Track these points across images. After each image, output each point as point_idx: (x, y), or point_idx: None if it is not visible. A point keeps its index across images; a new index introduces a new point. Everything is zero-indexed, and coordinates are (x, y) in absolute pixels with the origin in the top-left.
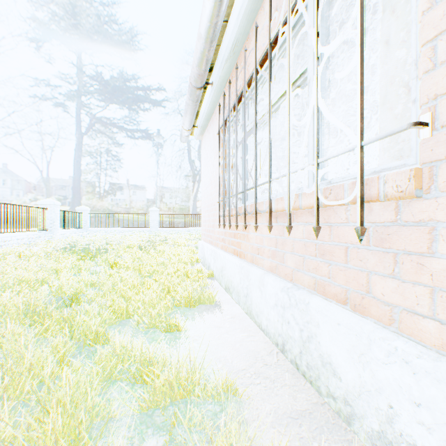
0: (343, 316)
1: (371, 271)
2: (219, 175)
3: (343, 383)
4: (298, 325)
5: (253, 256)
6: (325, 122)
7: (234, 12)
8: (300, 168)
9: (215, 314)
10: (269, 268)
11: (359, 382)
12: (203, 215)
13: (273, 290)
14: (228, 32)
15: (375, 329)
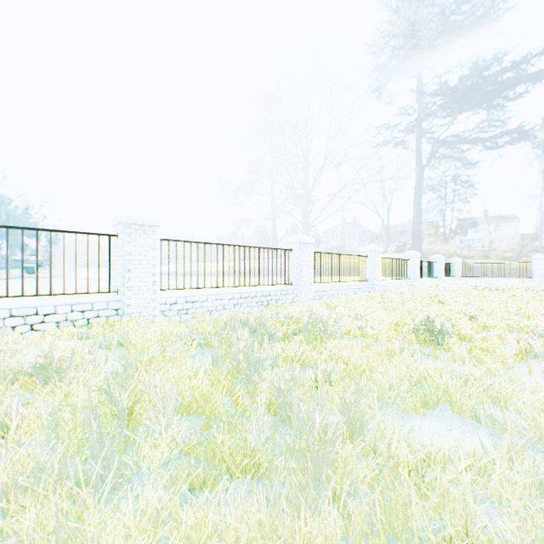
0: None
1: None
2: None
3: None
4: None
5: None
6: None
7: None
8: None
9: None
10: None
11: None
12: None
13: None
14: None
15: None
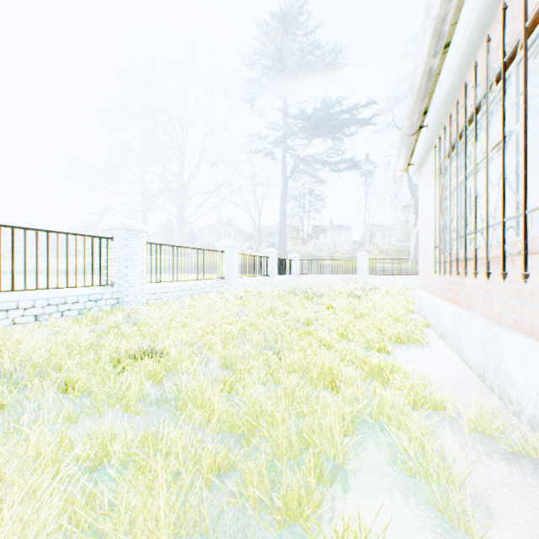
0: (517, 340)
1: None
2: (435, 219)
3: (515, 389)
4: (492, 354)
5: (467, 302)
6: (529, 178)
7: (445, 69)
8: (493, 224)
9: (423, 351)
10: (479, 313)
11: (523, 384)
12: (420, 261)
13: (476, 329)
14: (440, 84)
15: (535, 346)
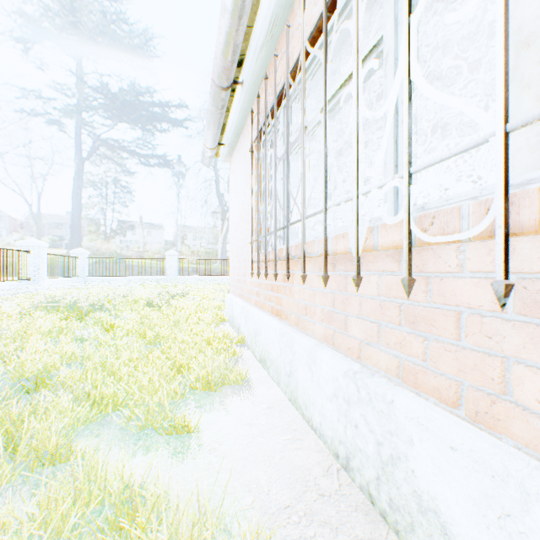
0: (461, 436)
1: (508, 356)
2: (252, 206)
3: None
4: (374, 433)
5: (298, 317)
6: (413, 116)
7: None
8: (376, 185)
9: (245, 402)
10: (322, 337)
11: None
12: (232, 260)
13: (331, 373)
14: (264, 4)
15: (535, 471)
